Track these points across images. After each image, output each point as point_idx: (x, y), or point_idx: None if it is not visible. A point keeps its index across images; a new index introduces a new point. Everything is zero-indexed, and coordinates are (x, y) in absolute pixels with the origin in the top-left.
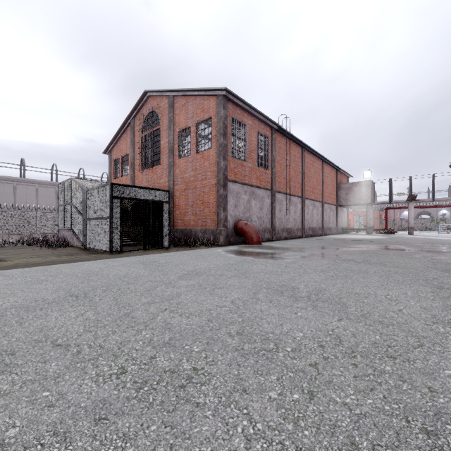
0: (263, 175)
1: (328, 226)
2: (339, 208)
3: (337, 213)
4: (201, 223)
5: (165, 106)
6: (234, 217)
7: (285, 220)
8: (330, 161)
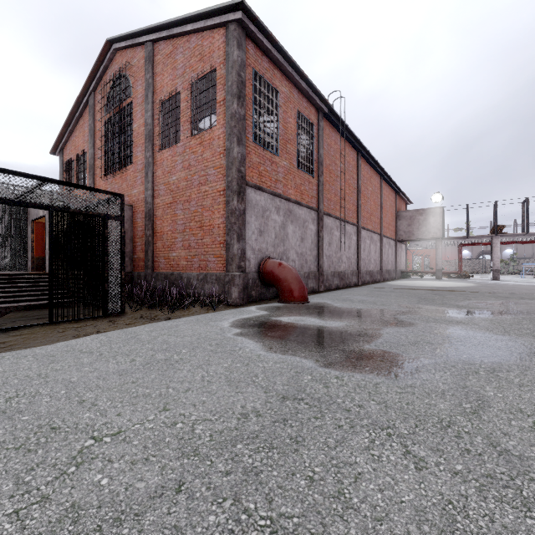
0: (305, 185)
1: (386, 268)
2: (398, 245)
3: (396, 250)
4: (198, 263)
5: (140, 63)
6: (258, 252)
7: (336, 259)
8: (390, 178)
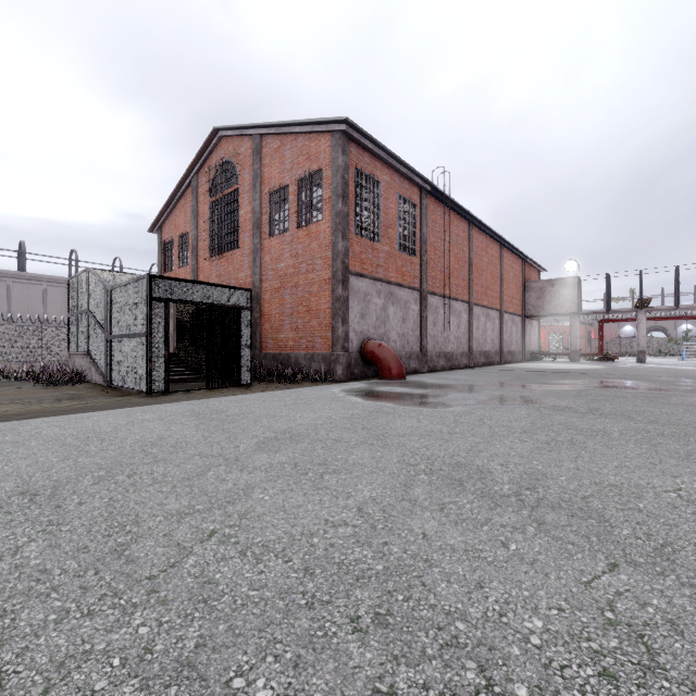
0: (407, 266)
1: (509, 349)
2: (526, 321)
3: (523, 328)
4: (305, 344)
5: (248, 153)
6: (360, 334)
7: (442, 339)
8: (512, 246)
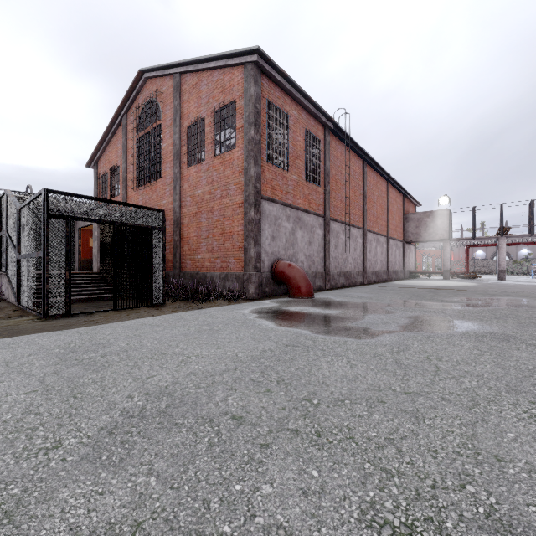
0: (313, 194)
1: (393, 269)
2: (406, 246)
3: (404, 251)
4: (220, 264)
5: (169, 91)
6: (271, 255)
7: (342, 260)
8: (397, 183)
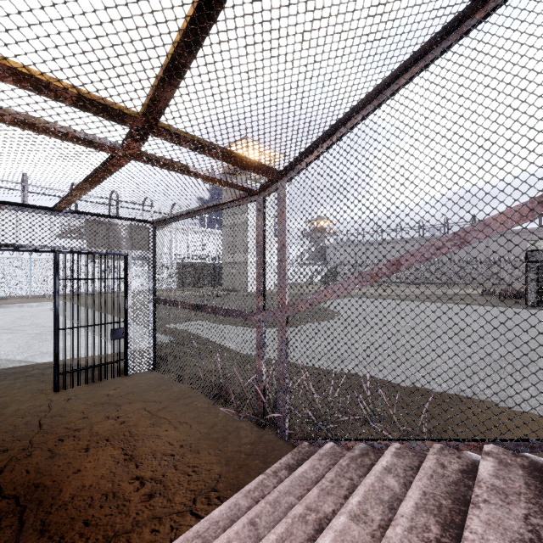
0: None
1: None
2: None
3: None
4: None
5: None
6: None
7: None
8: None
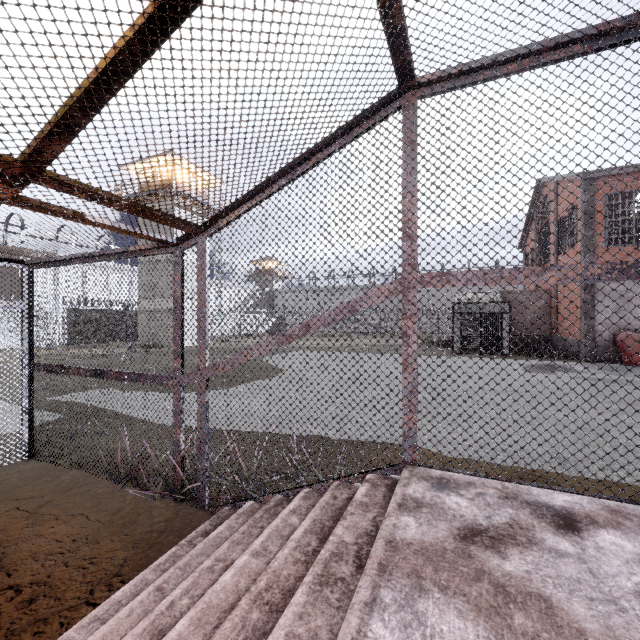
0: None
1: None
2: None
3: None
4: (572, 332)
5: (552, 193)
6: (613, 326)
7: None
8: None
